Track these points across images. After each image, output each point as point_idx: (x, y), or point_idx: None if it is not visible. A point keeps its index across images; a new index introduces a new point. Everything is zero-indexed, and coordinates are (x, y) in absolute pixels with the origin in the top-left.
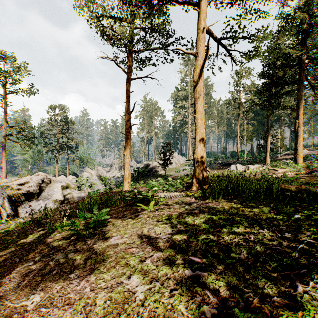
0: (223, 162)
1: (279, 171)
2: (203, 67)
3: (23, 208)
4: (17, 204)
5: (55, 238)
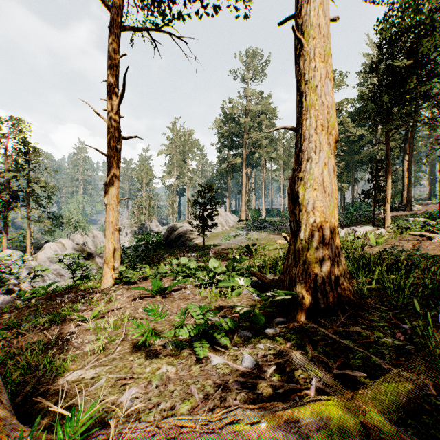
0: None
1: (437, 238)
2: None
3: None
4: None
5: None
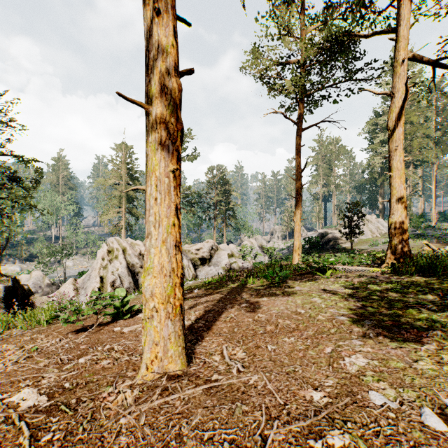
0: None
1: None
2: (402, 110)
3: (199, 271)
4: (195, 267)
5: (252, 285)
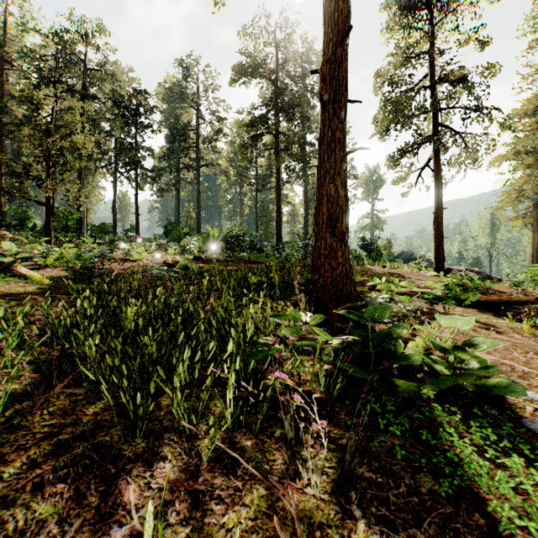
0: None
1: None
2: None
3: None
4: None
5: None
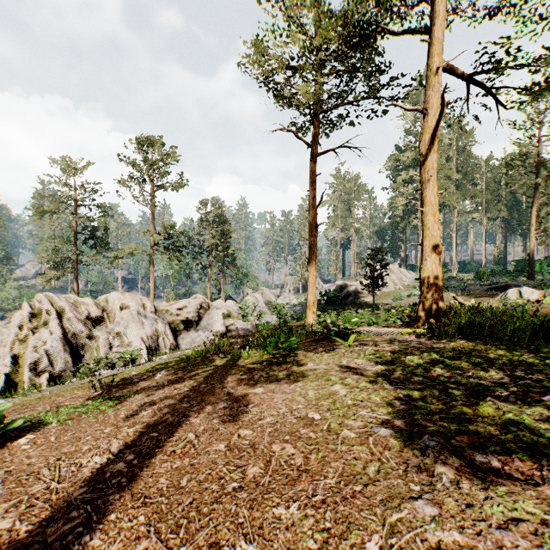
0: (494, 283)
1: None
2: (436, 131)
3: (182, 339)
4: (175, 333)
5: (246, 363)
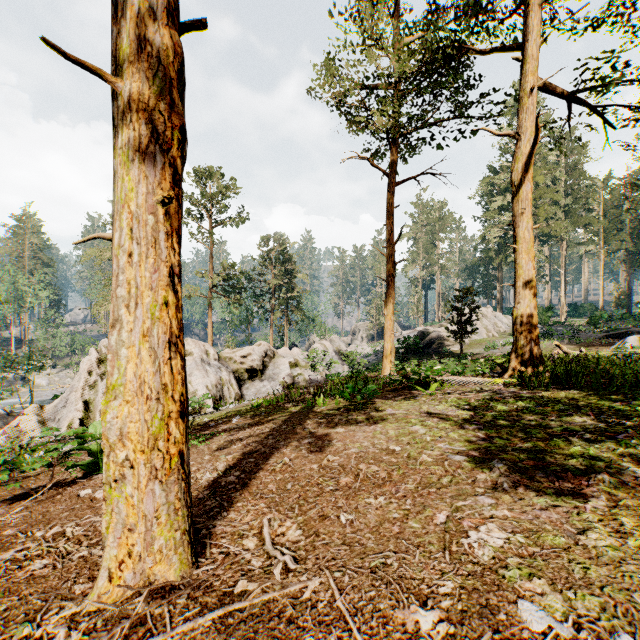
0: (612, 329)
1: None
2: (531, 159)
3: (246, 389)
4: (239, 383)
5: (322, 409)
